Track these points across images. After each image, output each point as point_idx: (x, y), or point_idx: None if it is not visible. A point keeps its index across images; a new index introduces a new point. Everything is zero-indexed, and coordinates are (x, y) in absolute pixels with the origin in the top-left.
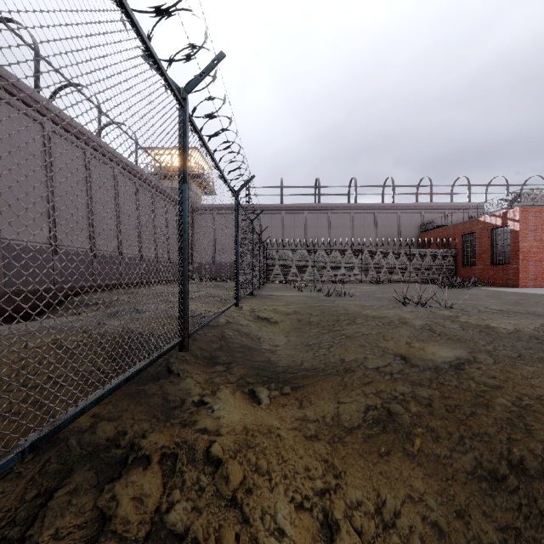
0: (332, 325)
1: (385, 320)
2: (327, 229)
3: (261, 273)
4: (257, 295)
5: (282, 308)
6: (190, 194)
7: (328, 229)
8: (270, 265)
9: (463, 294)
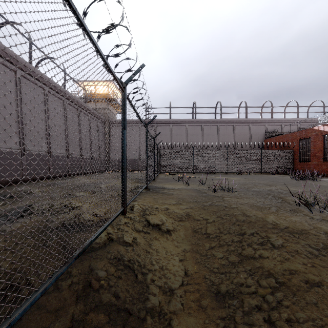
0: (239, 242)
1: (313, 241)
2: (201, 136)
3: (155, 167)
4: (151, 188)
5: (174, 208)
6: (108, 112)
7: (202, 136)
8: (162, 161)
9: (326, 187)
